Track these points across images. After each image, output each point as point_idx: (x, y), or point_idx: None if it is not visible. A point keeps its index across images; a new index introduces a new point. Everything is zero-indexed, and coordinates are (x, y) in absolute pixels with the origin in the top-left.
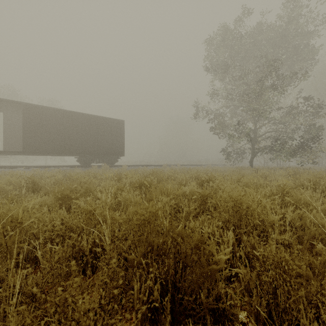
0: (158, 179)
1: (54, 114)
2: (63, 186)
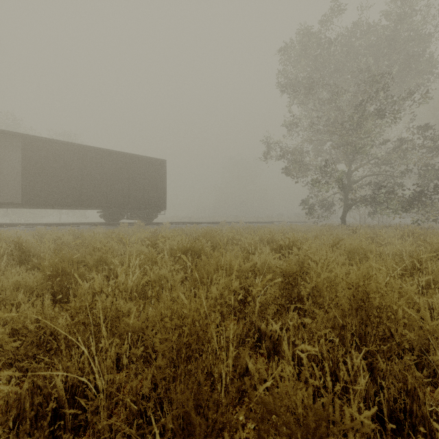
0: (213, 242)
1: (67, 150)
2: (57, 257)
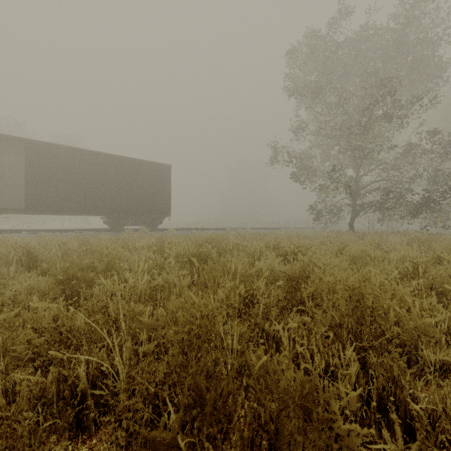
0: (219, 248)
1: (71, 155)
2: (68, 262)
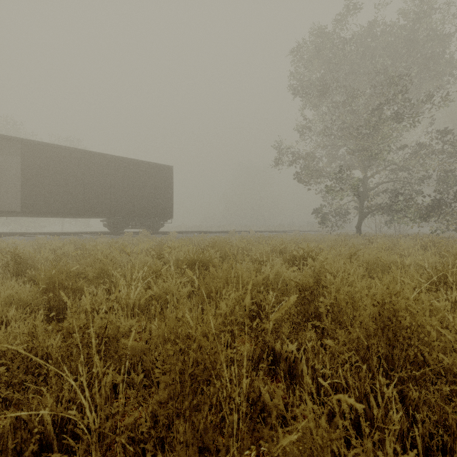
0: (222, 253)
1: (69, 156)
2: (54, 269)
